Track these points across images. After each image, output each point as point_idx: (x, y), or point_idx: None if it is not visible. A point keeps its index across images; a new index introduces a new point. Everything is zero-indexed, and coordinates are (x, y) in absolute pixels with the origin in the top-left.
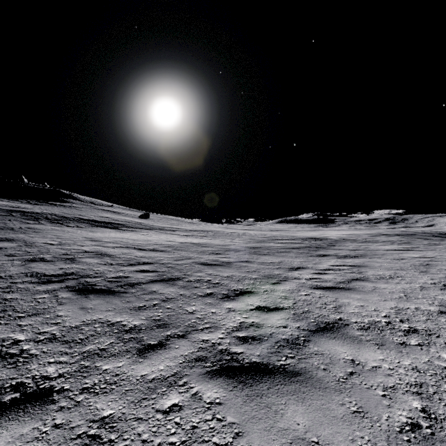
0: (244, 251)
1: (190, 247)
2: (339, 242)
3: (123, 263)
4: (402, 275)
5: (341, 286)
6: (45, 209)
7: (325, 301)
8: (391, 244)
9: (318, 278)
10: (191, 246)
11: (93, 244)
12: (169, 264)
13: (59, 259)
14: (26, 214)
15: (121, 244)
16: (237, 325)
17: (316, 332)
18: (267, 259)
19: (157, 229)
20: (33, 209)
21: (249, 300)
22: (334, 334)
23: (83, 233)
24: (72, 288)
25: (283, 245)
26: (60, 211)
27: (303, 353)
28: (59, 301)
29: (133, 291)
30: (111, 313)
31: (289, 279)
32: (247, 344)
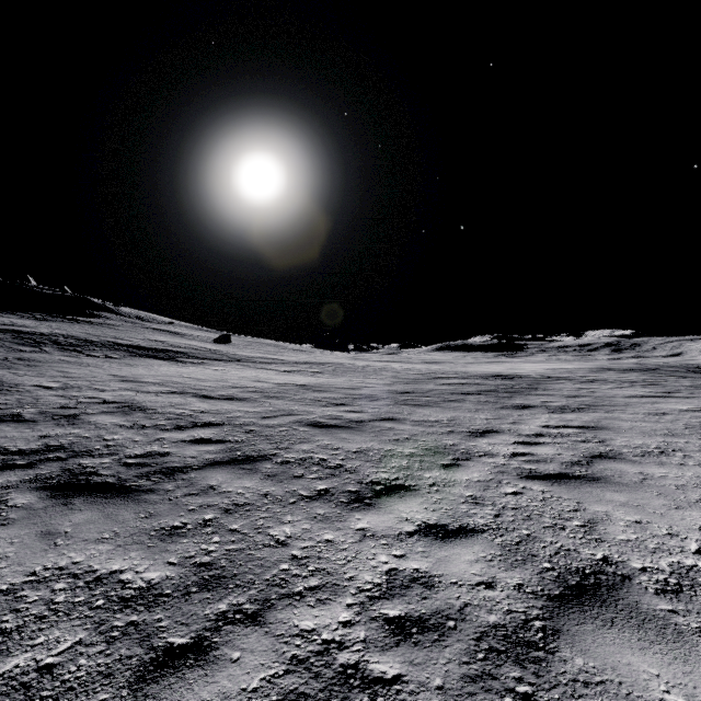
0: (386, 399)
1: (293, 391)
2: (543, 383)
3: (166, 424)
4: (681, 447)
5: (578, 473)
6: (58, 328)
7: (557, 509)
8: (631, 387)
9: (527, 453)
10: (296, 390)
11: (122, 387)
12: (251, 426)
13: (48, 417)
14: (23, 335)
15: (173, 388)
16: (381, 581)
17: (564, 603)
18: (427, 414)
19: (242, 361)
20: (38, 328)
21: (402, 508)
22: (608, 610)
23: (113, 368)
24: (44, 483)
25: (451, 388)
26: (84, 331)
27: (553, 681)
28: (3, 515)
29: (168, 488)
30: (105, 548)
31: (474, 455)
32: (409, 646)
